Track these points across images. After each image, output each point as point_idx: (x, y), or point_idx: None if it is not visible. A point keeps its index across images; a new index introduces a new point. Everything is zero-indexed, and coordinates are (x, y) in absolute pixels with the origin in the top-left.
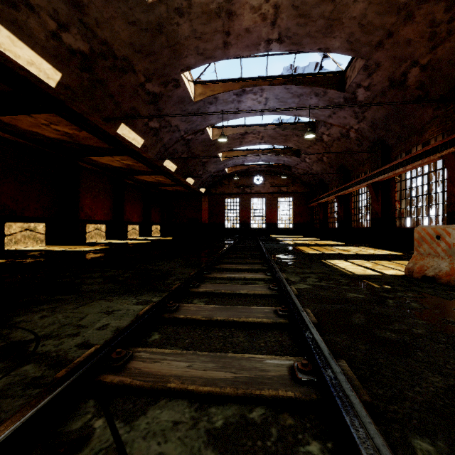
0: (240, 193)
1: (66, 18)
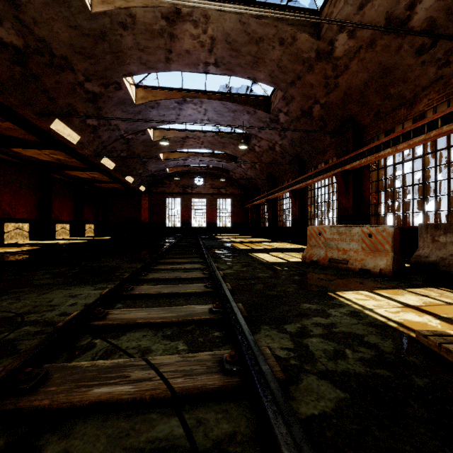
0: (181, 193)
1: None
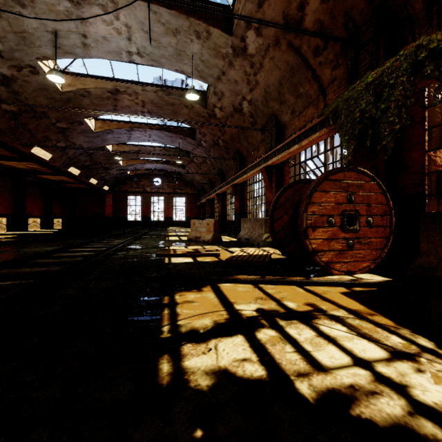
0: (142, 192)
1: (6, 98)
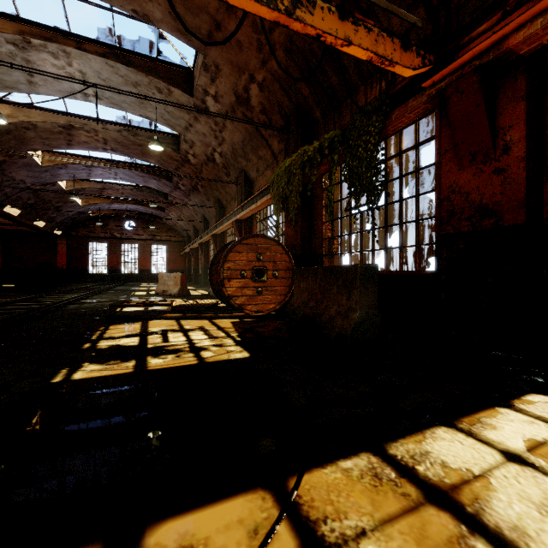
0: (109, 238)
1: None
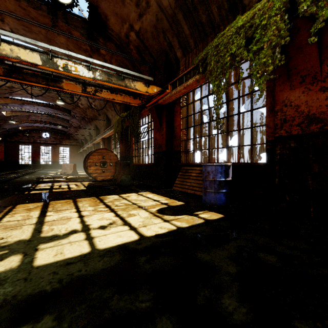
0: (32, 142)
1: None
